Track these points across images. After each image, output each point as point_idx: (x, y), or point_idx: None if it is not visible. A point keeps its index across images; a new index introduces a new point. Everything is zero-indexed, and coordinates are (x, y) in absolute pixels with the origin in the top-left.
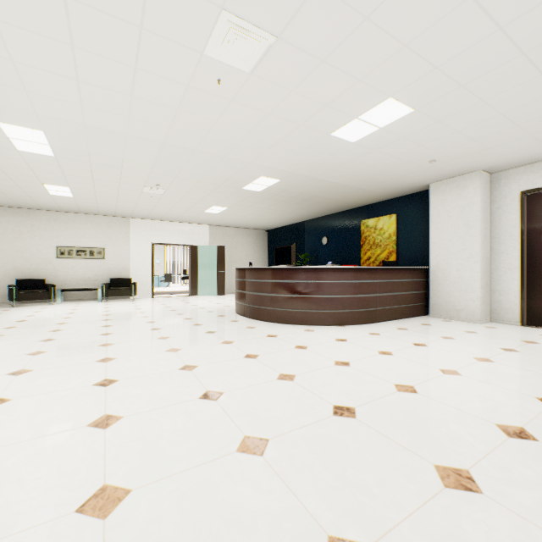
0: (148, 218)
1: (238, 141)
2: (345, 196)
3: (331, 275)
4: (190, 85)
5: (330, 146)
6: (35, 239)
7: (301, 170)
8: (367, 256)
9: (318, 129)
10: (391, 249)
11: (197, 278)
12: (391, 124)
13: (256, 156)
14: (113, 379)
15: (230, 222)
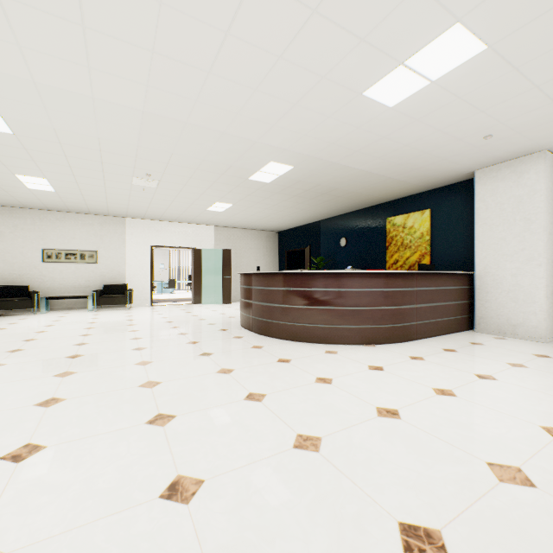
0: (146, 217)
1: (240, 107)
2: (369, 188)
3: (358, 282)
4: (164, 1)
5: (360, 114)
6: (18, 240)
7: (320, 152)
8: (393, 259)
9: (346, 84)
10: (424, 251)
11: (201, 284)
12: (448, 75)
13: (263, 131)
14: (39, 445)
15: (237, 222)
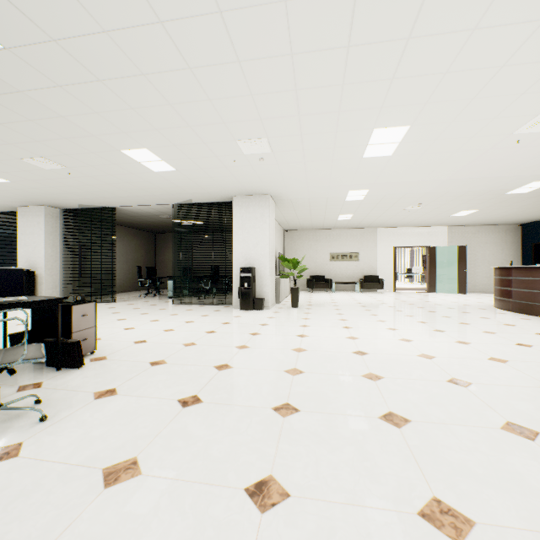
0: (391, 226)
1: (517, 165)
2: None
3: None
4: (491, 148)
5: None
6: (318, 249)
7: None
8: None
9: None
10: None
11: (435, 276)
12: None
13: (533, 170)
14: (441, 330)
15: (473, 221)
